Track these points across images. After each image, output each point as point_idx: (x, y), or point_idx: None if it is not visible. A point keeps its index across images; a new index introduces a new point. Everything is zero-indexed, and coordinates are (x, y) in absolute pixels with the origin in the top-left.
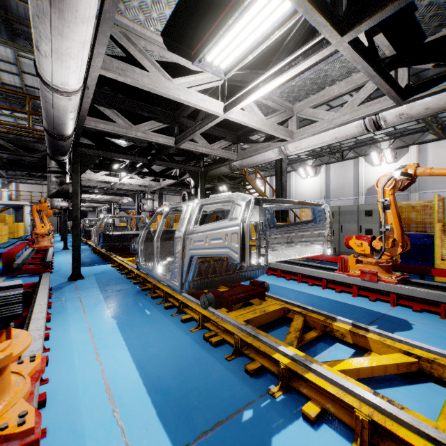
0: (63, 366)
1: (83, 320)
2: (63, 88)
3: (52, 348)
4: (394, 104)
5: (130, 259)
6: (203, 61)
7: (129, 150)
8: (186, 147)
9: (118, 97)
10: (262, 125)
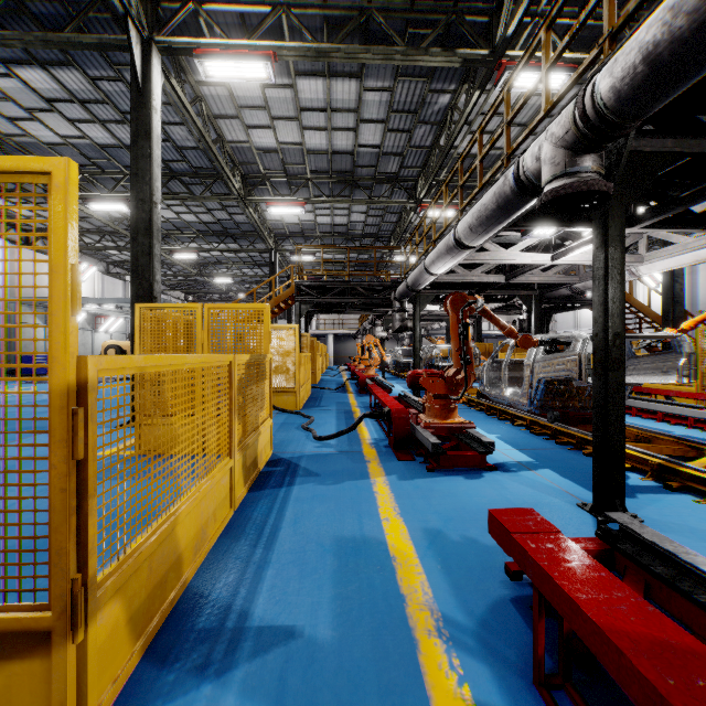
0: None
1: None
2: (437, 274)
3: None
4: None
5: None
6: (530, 235)
7: (458, 284)
8: (516, 281)
9: None
10: None
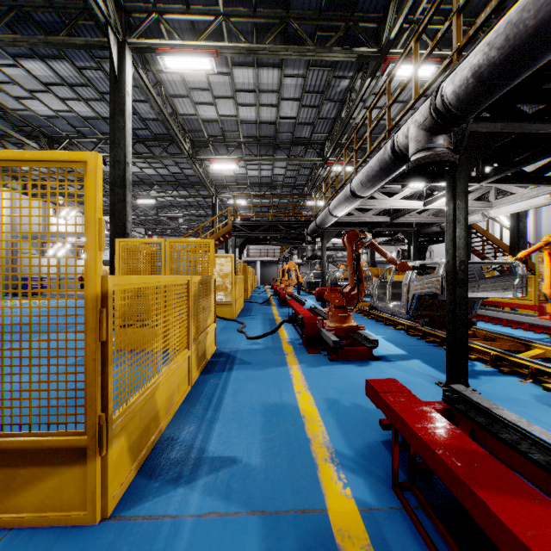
0: None
1: None
2: (338, 216)
3: None
4: None
5: None
6: (408, 187)
7: (355, 223)
8: (399, 221)
9: None
10: None
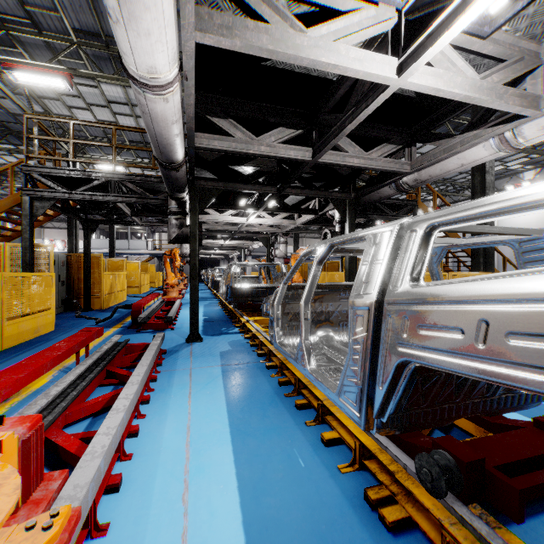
0: (136, 499)
1: (184, 409)
2: (152, 81)
3: (135, 455)
4: None
5: (257, 318)
6: None
7: (254, 178)
8: (329, 160)
9: (236, 102)
10: (472, 90)
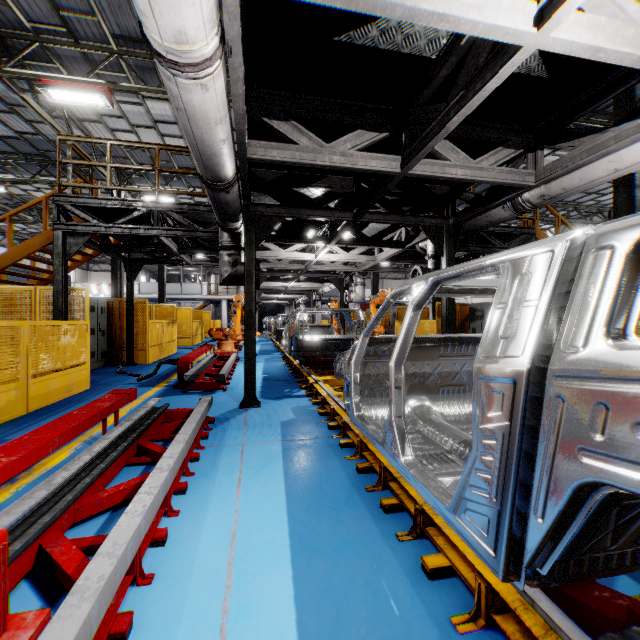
0: None
1: (230, 505)
2: (183, 56)
3: (157, 576)
4: None
5: (327, 378)
6: None
7: (324, 201)
8: (423, 171)
9: (301, 99)
10: None
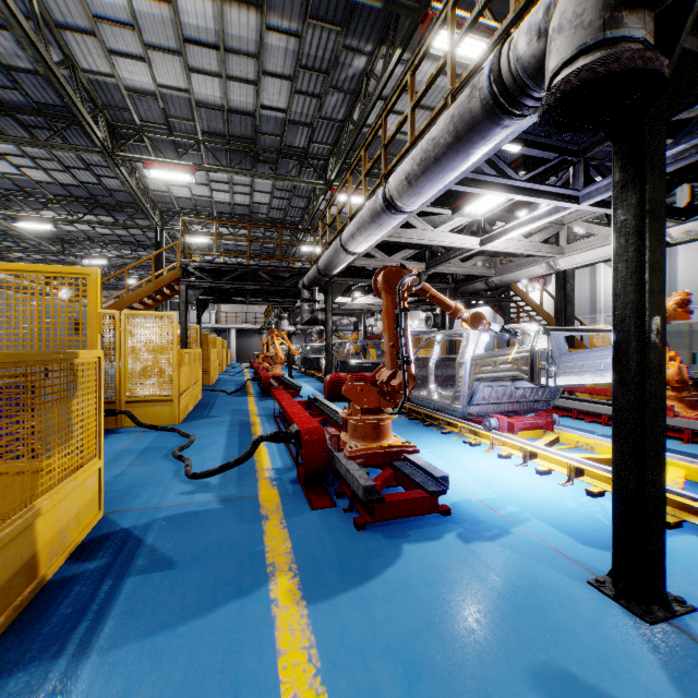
0: None
1: None
2: (356, 252)
3: None
4: (674, 224)
5: None
6: (462, 212)
7: (373, 273)
8: (437, 270)
9: None
10: (522, 248)
